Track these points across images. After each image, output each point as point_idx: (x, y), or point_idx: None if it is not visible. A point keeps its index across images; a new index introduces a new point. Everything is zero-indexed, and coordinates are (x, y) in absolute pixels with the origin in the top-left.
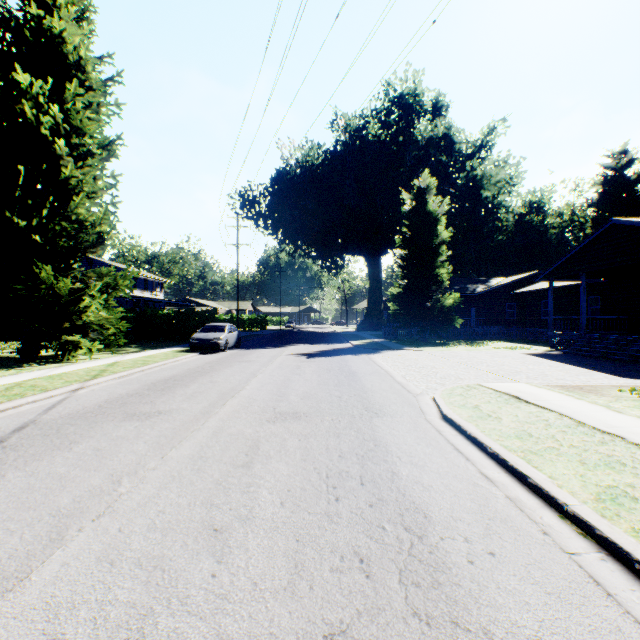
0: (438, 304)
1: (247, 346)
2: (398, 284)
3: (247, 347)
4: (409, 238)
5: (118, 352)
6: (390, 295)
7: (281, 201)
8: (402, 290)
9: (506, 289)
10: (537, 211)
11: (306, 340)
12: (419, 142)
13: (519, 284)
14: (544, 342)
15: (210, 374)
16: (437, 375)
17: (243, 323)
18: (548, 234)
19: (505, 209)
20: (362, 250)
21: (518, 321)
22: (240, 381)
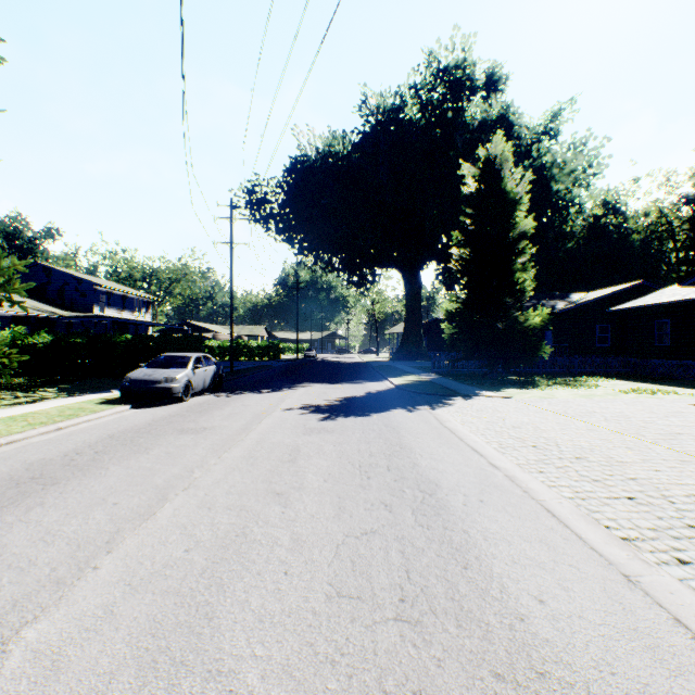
0: (517, 324)
1: (233, 387)
2: (456, 296)
3: (231, 390)
4: (474, 229)
5: (2, 402)
6: (446, 312)
7: (297, 198)
8: (462, 305)
9: (597, 306)
10: (612, 214)
11: (326, 376)
12: (469, 125)
13: (614, 299)
14: (667, 379)
15: (43, 495)
16: (681, 507)
17: (251, 351)
18: (628, 241)
19: (580, 207)
20: (398, 260)
21: (613, 349)
22: (69, 555)
